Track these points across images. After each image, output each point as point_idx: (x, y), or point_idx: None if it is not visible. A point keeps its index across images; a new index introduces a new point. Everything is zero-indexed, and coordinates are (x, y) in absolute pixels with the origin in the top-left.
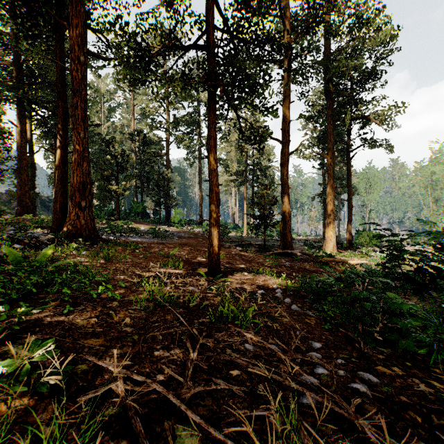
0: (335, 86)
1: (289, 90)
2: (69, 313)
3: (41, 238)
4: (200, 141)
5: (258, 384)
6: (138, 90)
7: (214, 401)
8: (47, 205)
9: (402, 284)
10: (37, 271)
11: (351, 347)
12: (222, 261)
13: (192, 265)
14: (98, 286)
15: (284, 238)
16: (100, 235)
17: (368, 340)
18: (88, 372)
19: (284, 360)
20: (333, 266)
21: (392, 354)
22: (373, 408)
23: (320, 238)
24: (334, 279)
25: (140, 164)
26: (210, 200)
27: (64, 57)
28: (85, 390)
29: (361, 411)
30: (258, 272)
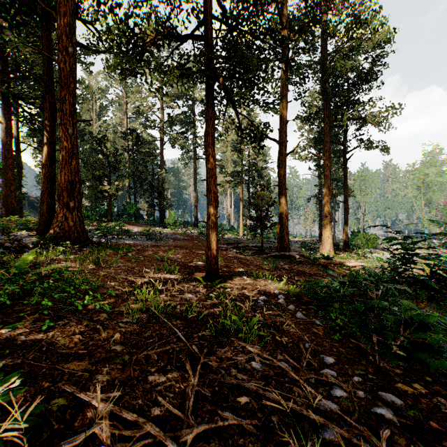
0: (332, 87)
1: (287, 89)
2: (49, 330)
3: (25, 241)
4: (195, 141)
5: (271, 414)
6: (131, 88)
7: (221, 441)
8: (36, 206)
9: (413, 289)
10: (16, 279)
11: (365, 360)
12: (219, 265)
13: (188, 269)
14: (85, 295)
15: (282, 240)
16: (90, 237)
17: (390, 357)
18: (66, 409)
19: (297, 380)
20: (332, 268)
21: (409, 368)
22: (404, 440)
23: (315, 239)
24: (338, 283)
25: (133, 163)
26: (208, 201)
27: (52, 49)
28: (61, 435)
29: (391, 444)
30: (257, 276)
